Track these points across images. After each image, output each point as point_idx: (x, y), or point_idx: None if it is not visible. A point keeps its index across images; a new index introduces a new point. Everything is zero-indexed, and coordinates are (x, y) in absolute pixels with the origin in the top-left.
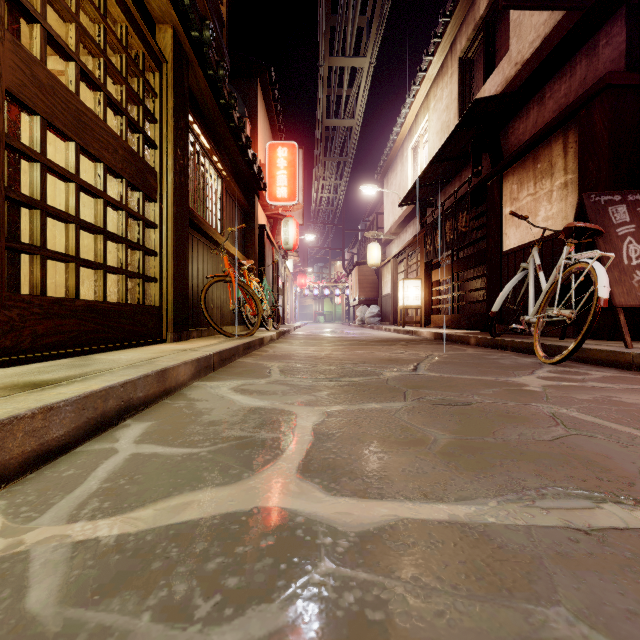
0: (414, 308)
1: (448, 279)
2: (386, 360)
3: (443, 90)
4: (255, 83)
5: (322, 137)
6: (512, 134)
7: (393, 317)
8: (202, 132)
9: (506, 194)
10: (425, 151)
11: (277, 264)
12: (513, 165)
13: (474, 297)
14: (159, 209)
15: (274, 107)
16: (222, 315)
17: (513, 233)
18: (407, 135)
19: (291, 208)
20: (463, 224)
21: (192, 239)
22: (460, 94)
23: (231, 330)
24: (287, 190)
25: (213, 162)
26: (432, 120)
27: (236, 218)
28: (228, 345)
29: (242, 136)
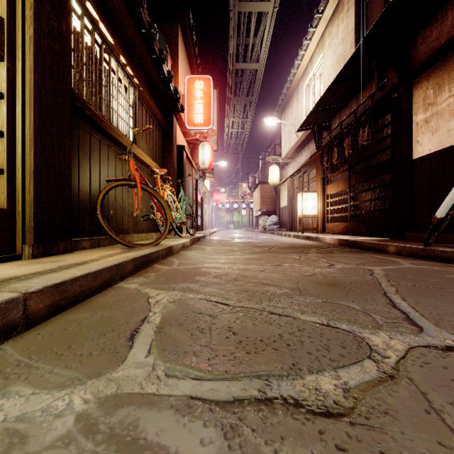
0: (311, 217)
1: (340, 192)
2: (327, 285)
3: (339, 26)
4: (176, 26)
5: (232, 79)
6: (422, 43)
7: (290, 225)
8: (100, 17)
9: (418, 101)
10: (319, 86)
11: (196, 182)
12: (428, 70)
13: (363, 207)
14: (6, 71)
15: (193, 51)
16: (136, 222)
17: (428, 139)
18: (302, 75)
19: (207, 134)
20: (364, 138)
21: (90, 138)
22: (357, 25)
23: (145, 237)
24: (203, 117)
25: (121, 64)
26: (327, 56)
27: (154, 133)
28: (100, 264)
29: (154, 46)
